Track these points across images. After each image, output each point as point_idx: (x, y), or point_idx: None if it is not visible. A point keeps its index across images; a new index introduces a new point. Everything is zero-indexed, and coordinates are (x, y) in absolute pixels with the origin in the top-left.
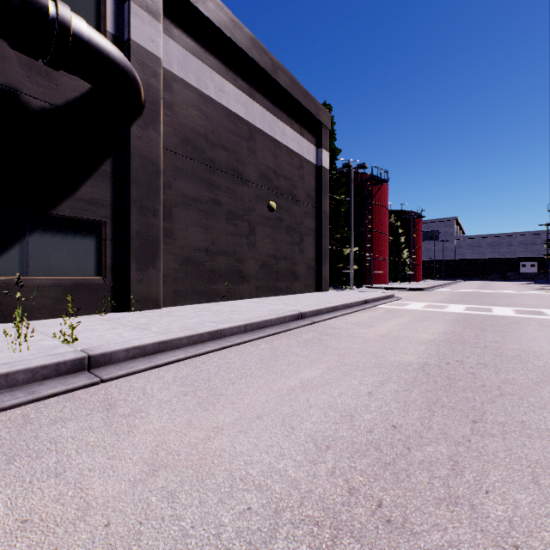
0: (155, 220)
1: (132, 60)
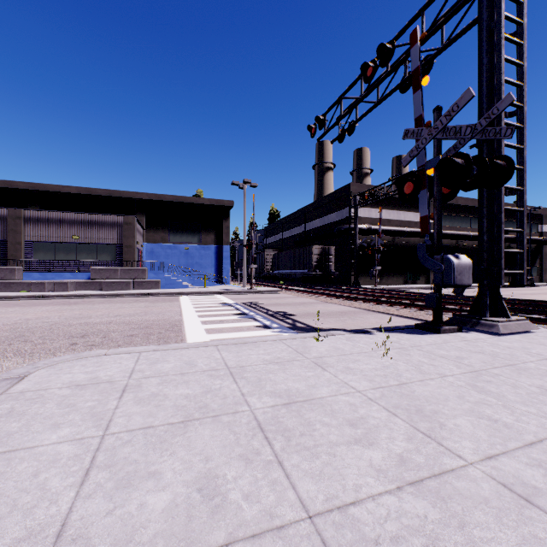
0: (545, 265)
1: (543, 235)
